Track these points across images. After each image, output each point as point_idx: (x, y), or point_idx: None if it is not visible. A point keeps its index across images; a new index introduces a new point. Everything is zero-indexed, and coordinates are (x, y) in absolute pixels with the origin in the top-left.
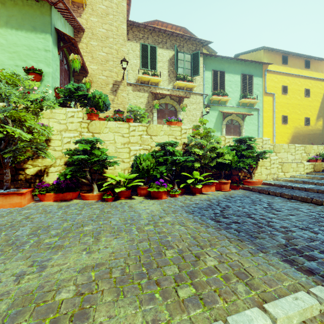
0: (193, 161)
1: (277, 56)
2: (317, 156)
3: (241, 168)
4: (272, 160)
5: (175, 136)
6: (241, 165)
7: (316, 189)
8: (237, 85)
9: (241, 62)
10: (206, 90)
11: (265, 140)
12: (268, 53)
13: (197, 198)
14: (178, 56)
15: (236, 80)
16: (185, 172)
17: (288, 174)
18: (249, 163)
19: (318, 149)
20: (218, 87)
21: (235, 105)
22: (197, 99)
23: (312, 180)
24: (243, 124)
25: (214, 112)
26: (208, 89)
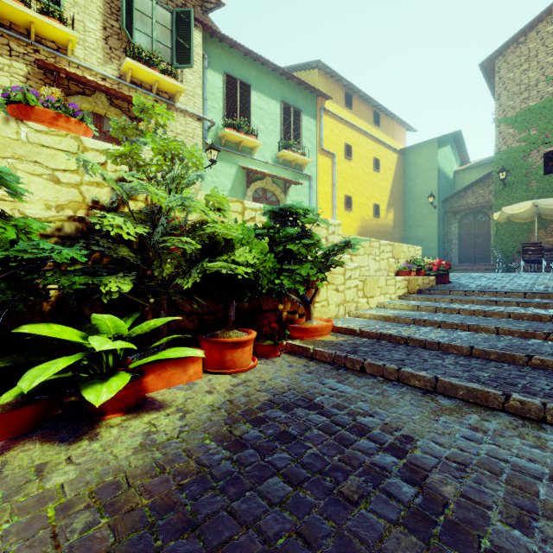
0: (126, 269)
1: (338, 90)
2: (408, 264)
3: (284, 291)
4: (347, 271)
5: (52, 170)
6: (286, 282)
7: (465, 344)
8: (274, 122)
9: (281, 78)
10: (210, 114)
11: (333, 225)
12: (325, 78)
13: (71, 470)
14: (137, 2)
15: (272, 110)
16: (86, 313)
17: (373, 301)
18: (307, 276)
19: (408, 252)
20: (237, 115)
21: (271, 161)
22: (187, 126)
23: (423, 314)
24: (285, 202)
25: (230, 166)
26: (215, 113)
